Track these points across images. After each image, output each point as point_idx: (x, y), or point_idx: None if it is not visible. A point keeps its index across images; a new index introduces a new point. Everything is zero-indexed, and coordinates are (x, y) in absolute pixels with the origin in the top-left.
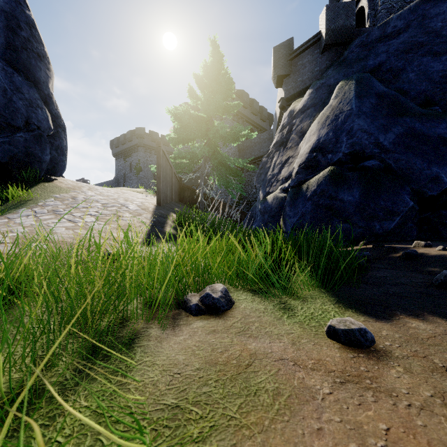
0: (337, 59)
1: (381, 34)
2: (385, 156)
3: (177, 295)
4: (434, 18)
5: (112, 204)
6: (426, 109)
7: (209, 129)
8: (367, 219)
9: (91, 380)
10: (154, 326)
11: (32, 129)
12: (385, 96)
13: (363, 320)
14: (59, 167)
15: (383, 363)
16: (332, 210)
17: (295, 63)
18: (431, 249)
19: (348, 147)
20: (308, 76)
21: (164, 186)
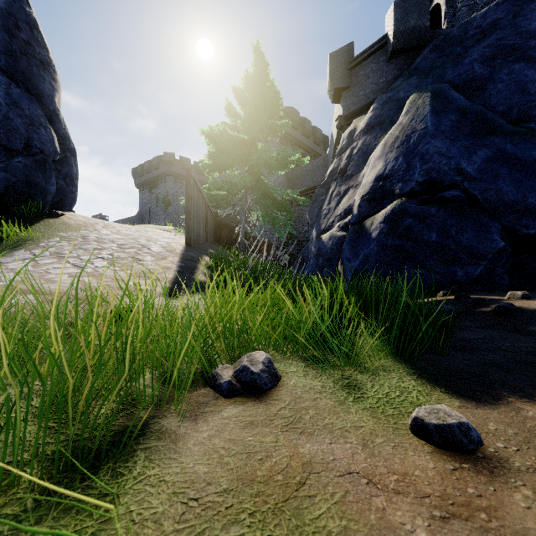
0: (408, 67)
1: (462, 36)
2: (468, 185)
3: (203, 367)
4: (528, 16)
5: (130, 245)
6: (519, 127)
7: (252, 154)
8: (446, 264)
9: (63, 512)
10: (168, 415)
11: (34, 153)
12: (468, 111)
13: (459, 405)
14: (67, 200)
15: (501, 481)
16: (403, 252)
17: (356, 73)
18: (532, 302)
19: (423, 174)
20: (372, 89)
21: (195, 222)
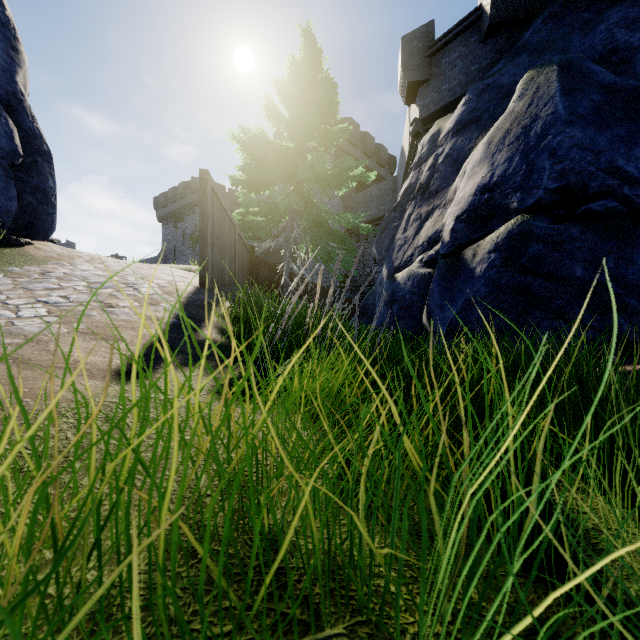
0: (511, 46)
1: None
2: (631, 191)
3: None
4: None
5: (108, 283)
6: None
7: (299, 167)
8: (602, 312)
9: None
10: None
11: None
12: (616, 87)
13: None
14: (41, 225)
15: None
16: (529, 295)
17: (438, 61)
18: None
19: (555, 179)
20: (459, 80)
21: (216, 253)
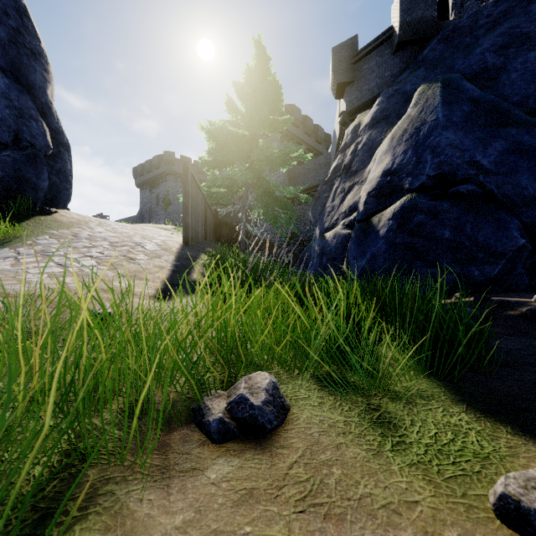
0: (414, 59)
1: (472, 26)
2: (484, 178)
3: (186, 397)
4: None
5: (123, 242)
6: None
7: (253, 150)
8: (461, 263)
9: None
10: (130, 476)
11: (23, 147)
12: (481, 101)
13: None
14: (61, 197)
15: None
16: (414, 251)
17: (360, 67)
18: None
19: (434, 168)
20: (376, 83)
21: (194, 220)
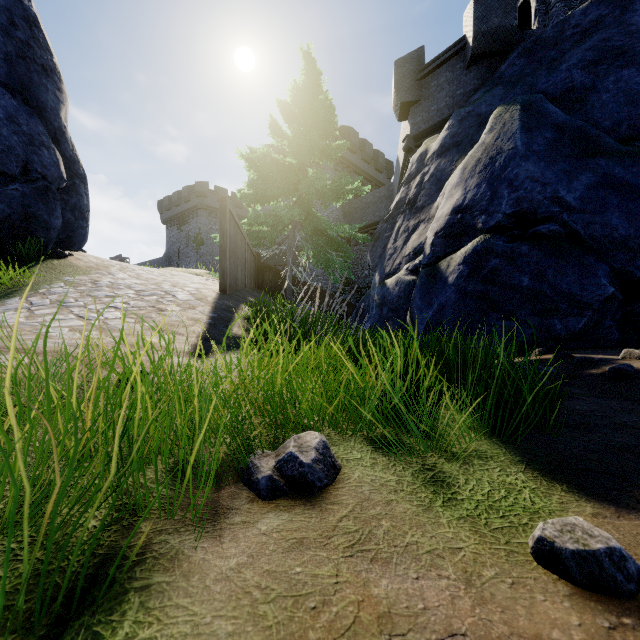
0: (491, 75)
1: (557, 38)
2: (568, 217)
3: (233, 456)
4: (639, 11)
5: (151, 291)
6: (630, 146)
7: (301, 181)
8: (541, 314)
9: None
10: (182, 528)
11: (33, 179)
12: (566, 127)
13: (592, 512)
14: (76, 237)
15: None
16: (488, 301)
17: (428, 83)
18: None
19: (512, 205)
20: (446, 103)
21: (232, 264)
